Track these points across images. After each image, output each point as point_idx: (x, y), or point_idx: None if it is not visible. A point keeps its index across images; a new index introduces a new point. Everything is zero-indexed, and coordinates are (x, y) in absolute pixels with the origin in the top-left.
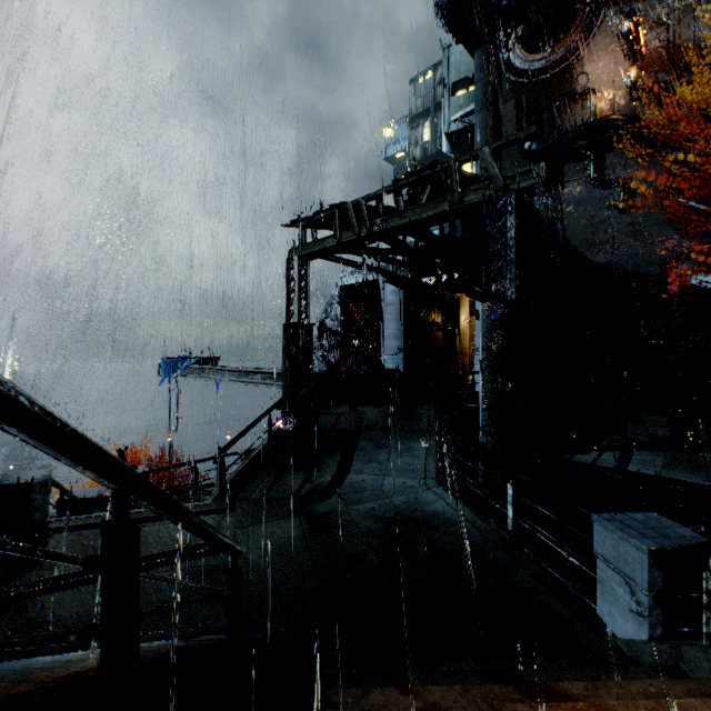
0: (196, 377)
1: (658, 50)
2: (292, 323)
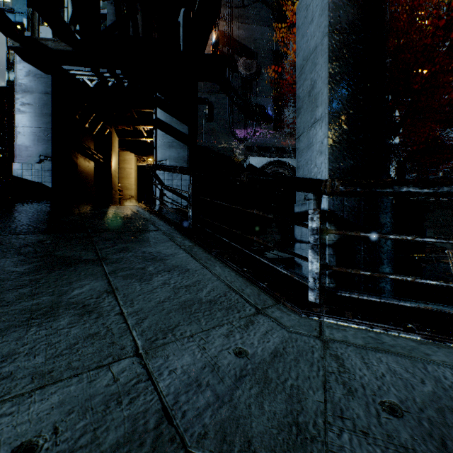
0: None
1: (224, 33)
2: None
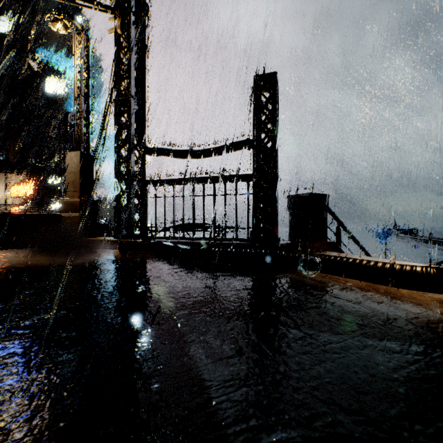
0: (400, 241)
1: None
2: None
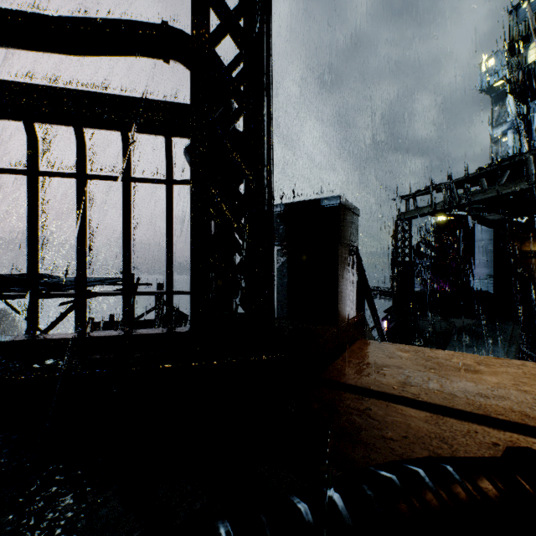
0: None
1: None
2: (399, 261)
